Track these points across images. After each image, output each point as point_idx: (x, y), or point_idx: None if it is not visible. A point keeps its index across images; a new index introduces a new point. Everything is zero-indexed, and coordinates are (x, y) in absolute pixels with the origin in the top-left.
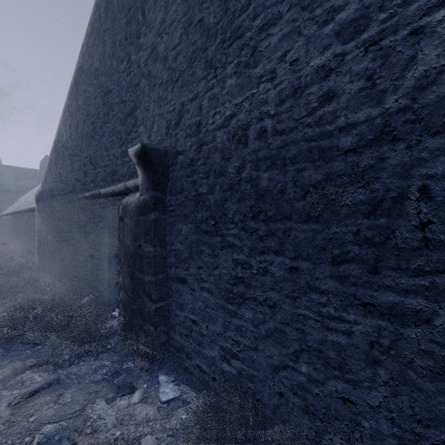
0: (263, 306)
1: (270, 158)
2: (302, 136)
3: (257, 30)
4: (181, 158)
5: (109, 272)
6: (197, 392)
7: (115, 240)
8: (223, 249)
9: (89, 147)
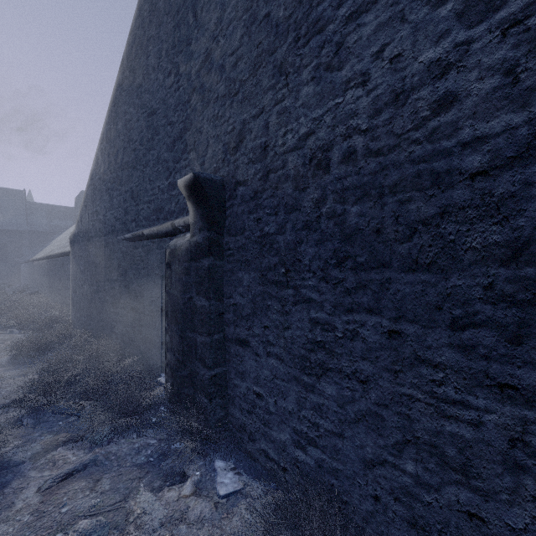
0: (351, 381)
1: (360, 186)
2: (407, 156)
3: (343, 20)
4: (242, 190)
5: (154, 329)
6: (263, 485)
7: (161, 291)
8: (297, 305)
9: (130, 180)
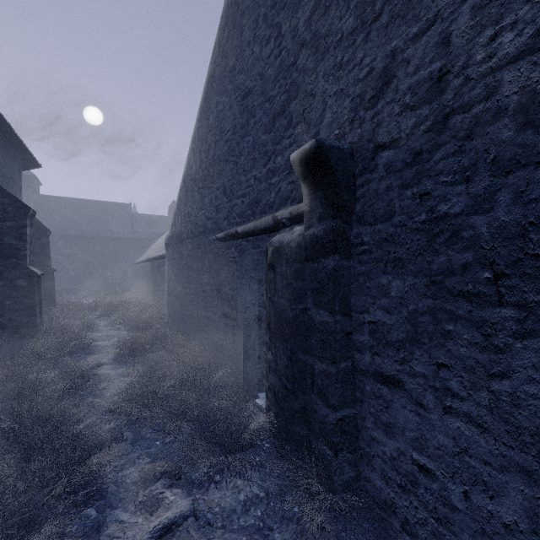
0: None
1: None
2: None
3: None
4: (388, 156)
5: (248, 340)
6: None
7: (257, 297)
8: (528, 338)
9: (222, 174)
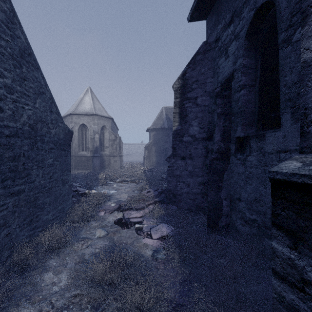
0: None
1: None
2: None
3: None
4: None
5: None
6: None
7: None
8: None
9: None
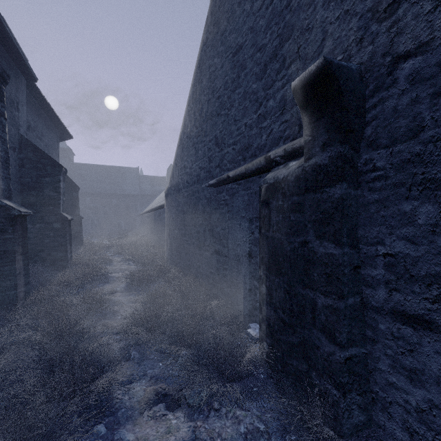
0: None
1: None
2: None
3: None
4: (413, 64)
5: (239, 274)
6: None
7: (248, 235)
8: None
9: (214, 128)
